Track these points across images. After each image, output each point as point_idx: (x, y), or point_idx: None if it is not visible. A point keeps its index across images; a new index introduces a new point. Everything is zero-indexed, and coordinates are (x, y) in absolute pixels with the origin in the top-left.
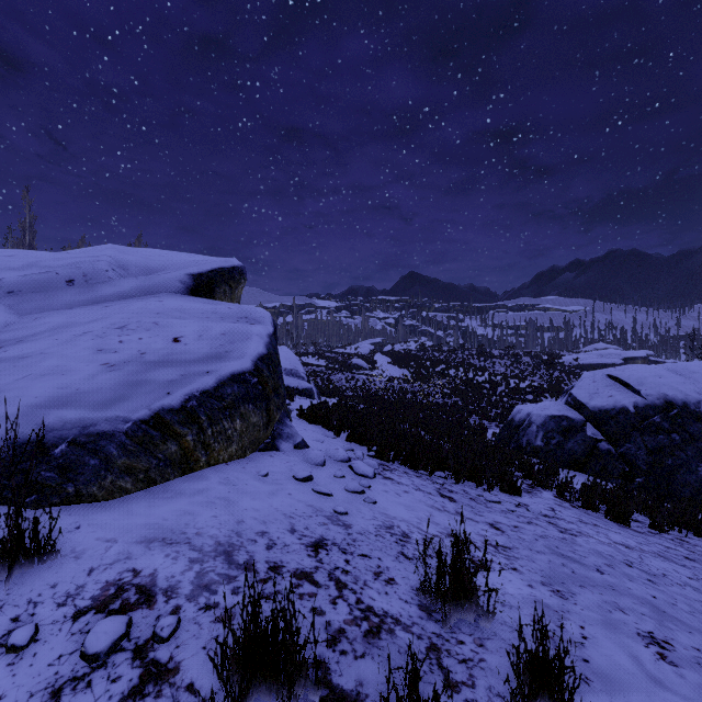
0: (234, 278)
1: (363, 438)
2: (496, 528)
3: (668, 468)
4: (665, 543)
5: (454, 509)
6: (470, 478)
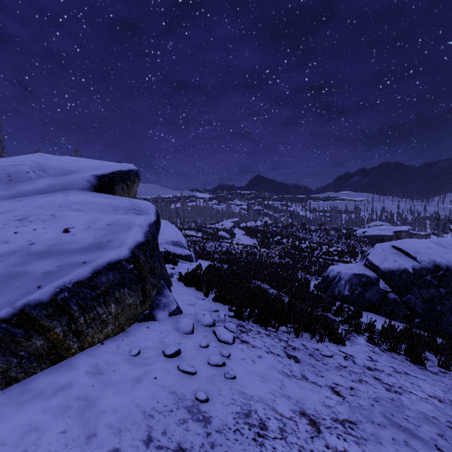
0: (130, 178)
1: (225, 299)
2: (337, 392)
3: (438, 313)
4: None
5: (300, 372)
6: (305, 330)
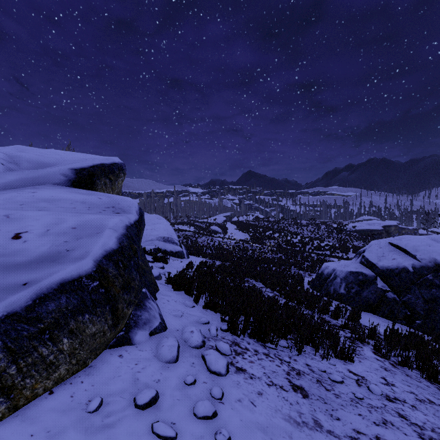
0: (113, 172)
1: (217, 306)
2: None
3: None
4: None
5: (311, 415)
6: (307, 342)
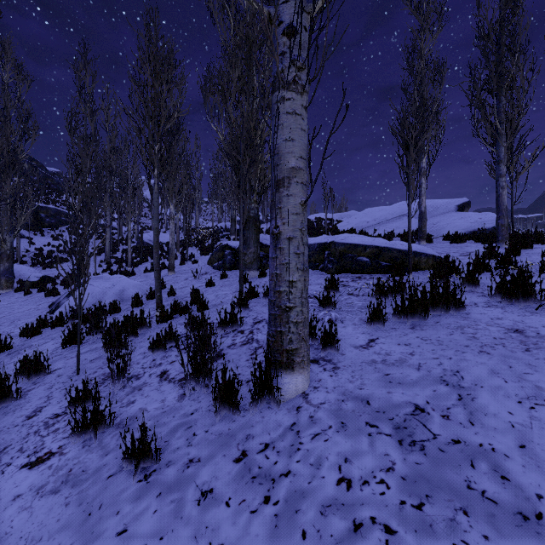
0: (469, 205)
1: None
2: None
3: None
4: None
5: None
6: None
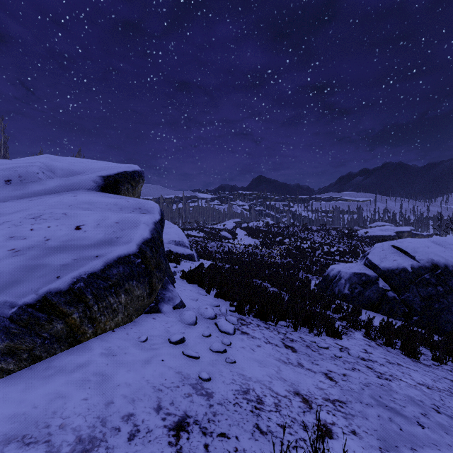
0: (134, 179)
1: (227, 295)
2: (330, 378)
3: (435, 310)
4: (448, 376)
5: (296, 360)
6: (303, 325)
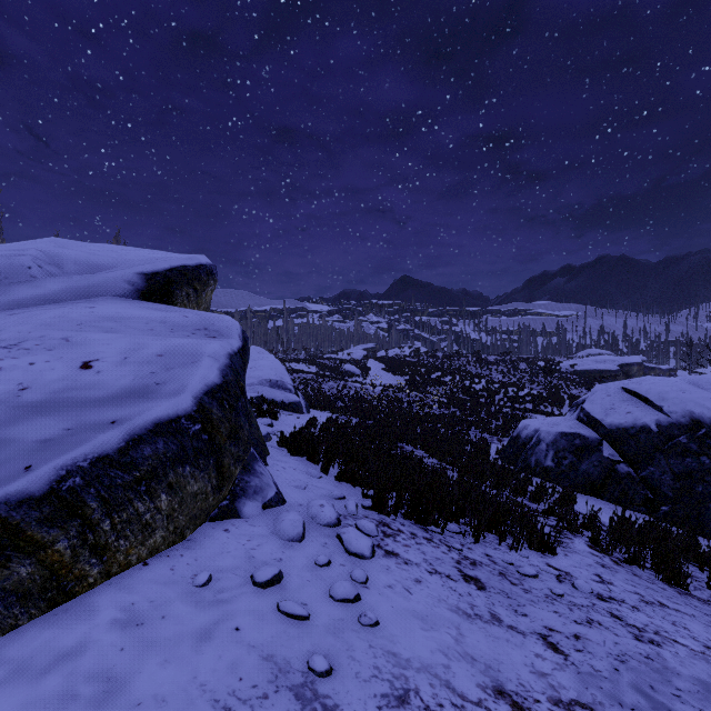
0: (200, 278)
1: (356, 477)
2: (553, 646)
3: (698, 496)
4: None
5: (487, 608)
6: (489, 529)
